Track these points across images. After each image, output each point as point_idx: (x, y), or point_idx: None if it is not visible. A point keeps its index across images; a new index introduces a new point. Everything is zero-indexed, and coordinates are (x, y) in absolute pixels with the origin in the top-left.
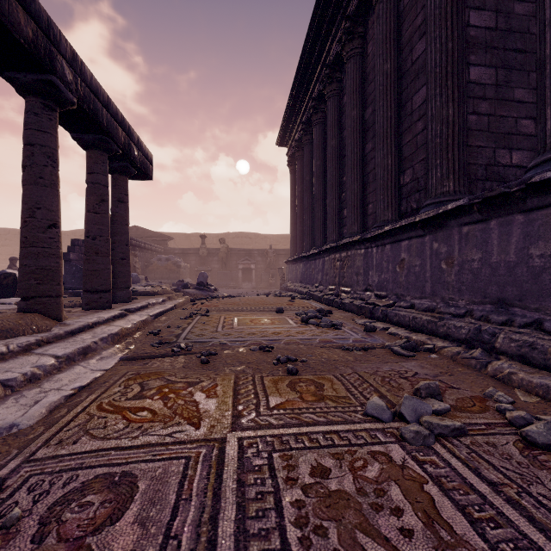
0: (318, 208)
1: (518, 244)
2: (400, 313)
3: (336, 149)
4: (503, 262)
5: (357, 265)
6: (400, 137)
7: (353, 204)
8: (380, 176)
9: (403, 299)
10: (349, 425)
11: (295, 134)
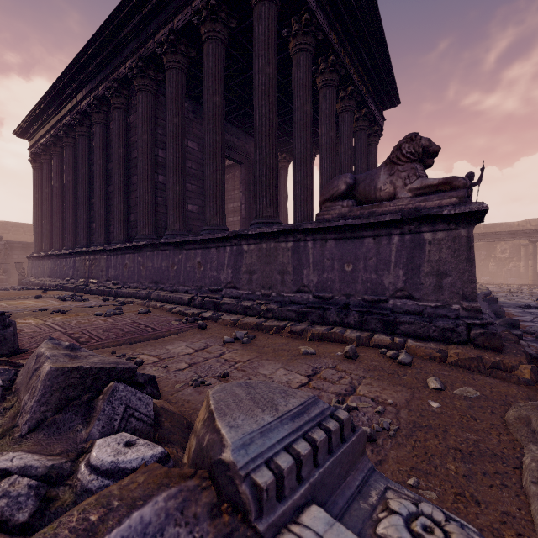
0: (69, 216)
1: (160, 262)
2: (123, 291)
3: (86, 176)
4: (157, 267)
5: (102, 265)
6: (129, 194)
7: (100, 223)
8: (116, 213)
9: (126, 284)
10: (89, 317)
11: (42, 138)
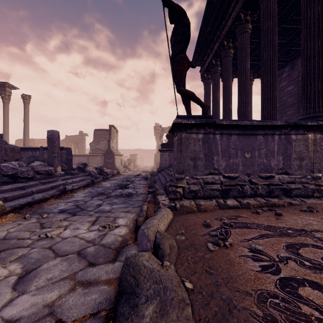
0: None
1: None
2: None
3: None
4: None
5: None
6: None
7: None
8: None
9: None
10: None
11: None
